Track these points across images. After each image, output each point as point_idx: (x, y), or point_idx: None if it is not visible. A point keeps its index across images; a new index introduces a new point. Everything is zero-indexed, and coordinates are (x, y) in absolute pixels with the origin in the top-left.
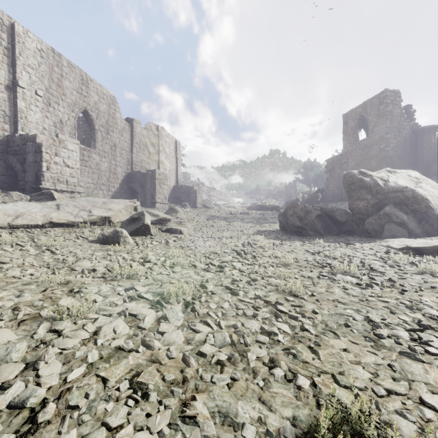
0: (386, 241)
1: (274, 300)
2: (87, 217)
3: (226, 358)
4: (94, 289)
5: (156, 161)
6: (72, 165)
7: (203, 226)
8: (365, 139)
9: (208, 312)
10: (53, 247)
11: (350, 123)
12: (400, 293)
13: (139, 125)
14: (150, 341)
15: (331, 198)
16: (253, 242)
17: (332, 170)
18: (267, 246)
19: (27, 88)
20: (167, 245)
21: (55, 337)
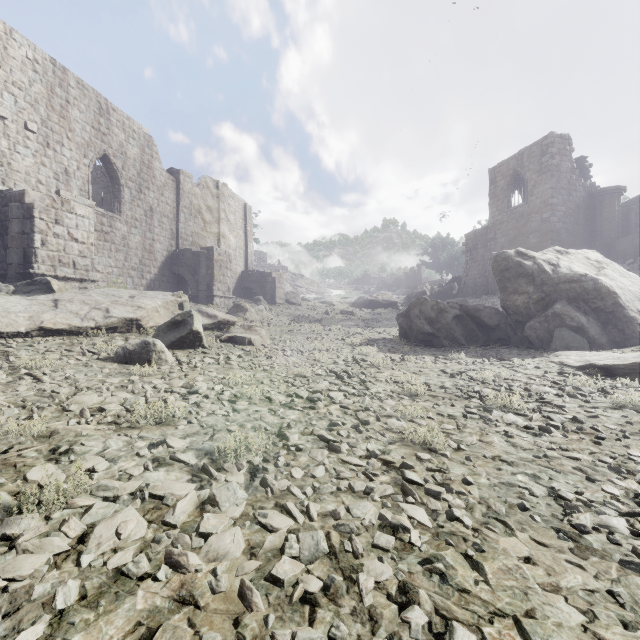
0: (557, 355)
1: (399, 460)
2: (102, 319)
3: (319, 587)
4: (96, 445)
5: (215, 234)
6: (83, 238)
7: (285, 332)
8: (520, 205)
9: (289, 487)
10: (39, 370)
11: (500, 182)
12: (594, 443)
13: (188, 180)
14: (181, 554)
15: (472, 291)
16: (361, 357)
17: (474, 249)
18: (382, 363)
19: (10, 119)
20: (227, 364)
21: (2, 552)
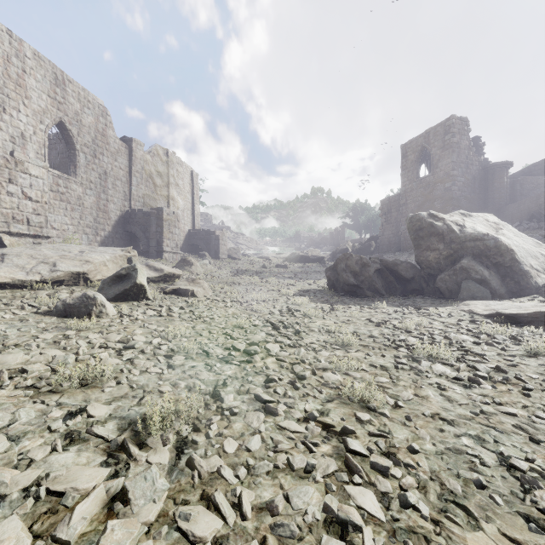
0: (466, 304)
1: (339, 422)
2: (48, 273)
3: None
4: (2, 417)
5: (164, 196)
6: (37, 197)
7: (226, 284)
8: (427, 175)
9: (219, 469)
10: None
11: (410, 156)
12: (523, 395)
13: (140, 147)
14: None
15: (387, 248)
16: (295, 307)
17: (389, 213)
18: (314, 313)
19: None
20: (169, 315)
21: None
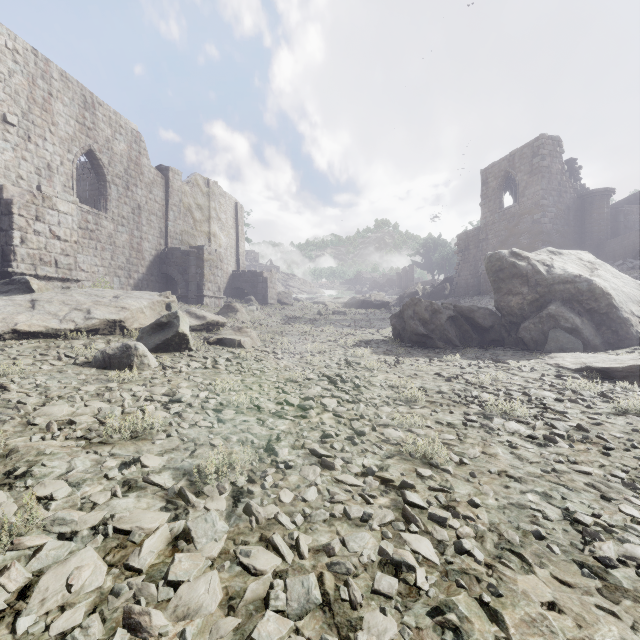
0: (552, 356)
1: (398, 477)
2: (82, 321)
3: None
4: (59, 466)
5: (205, 232)
6: (66, 236)
7: (277, 333)
8: (512, 206)
9: (276, 515)
10: (7, 377)
11: (491, 183)
12: (602, 454)
13: (178, 177)
14: (142, 613)
15: (464, 291)
16: (354, 360)
17: (466, 250)
18: (376, 366)
19: None
20: (215, 368)
21: None
